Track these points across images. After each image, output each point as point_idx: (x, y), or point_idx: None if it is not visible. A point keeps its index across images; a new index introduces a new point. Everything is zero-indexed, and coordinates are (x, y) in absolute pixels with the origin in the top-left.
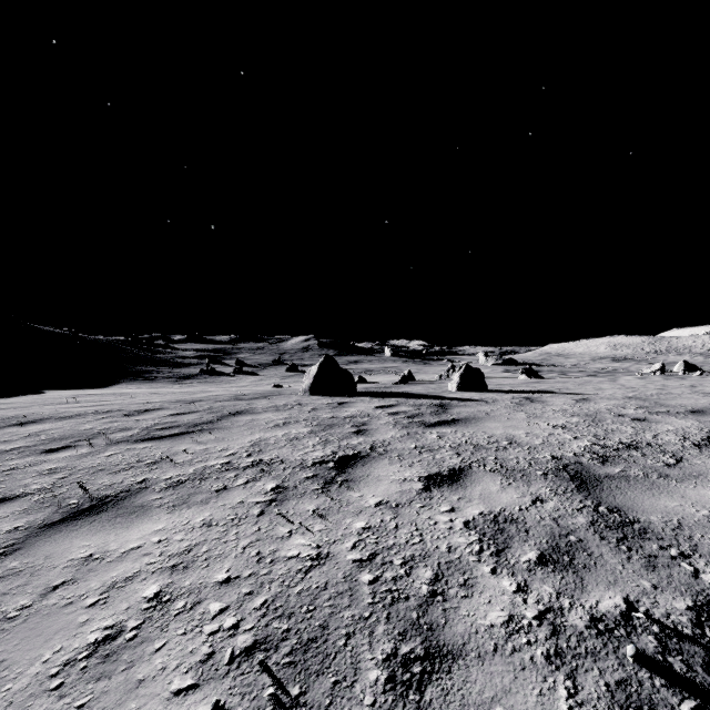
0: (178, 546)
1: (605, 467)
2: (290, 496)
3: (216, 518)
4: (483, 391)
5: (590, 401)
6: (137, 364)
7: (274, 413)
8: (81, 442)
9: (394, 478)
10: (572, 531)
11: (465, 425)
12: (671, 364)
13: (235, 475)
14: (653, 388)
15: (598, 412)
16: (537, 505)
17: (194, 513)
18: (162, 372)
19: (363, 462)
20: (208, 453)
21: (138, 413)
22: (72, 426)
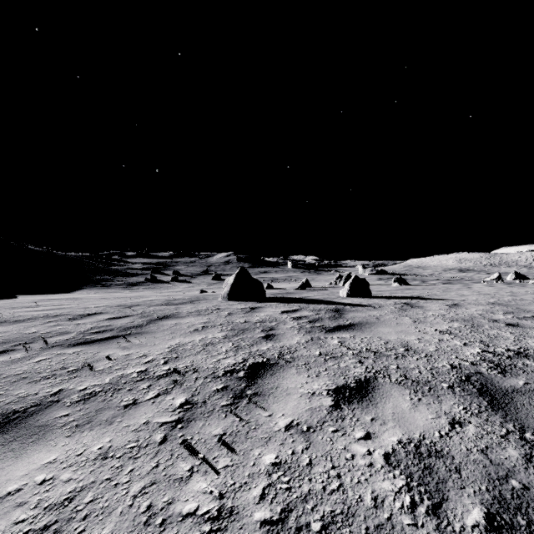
0: (60, 491)
1: (507, 379)
2: (197, 415)
3: (115, 446)
4: (368, 296)
5: (461, 306)
6: (96, 274)
7: (196, 317)
8: (20, 346)
9: (303, 391)
10: (511, 472)
11: (361, 330)
12: (504, 274)
13: (148, 386)
14: (506, 295)
15: (473, 317)
16: (457, 429)
17: (94, 437)
18: (116, 280)
19: (272, 371)
20: (128, 359)
21: (80, 317)
22: (20, 330)
